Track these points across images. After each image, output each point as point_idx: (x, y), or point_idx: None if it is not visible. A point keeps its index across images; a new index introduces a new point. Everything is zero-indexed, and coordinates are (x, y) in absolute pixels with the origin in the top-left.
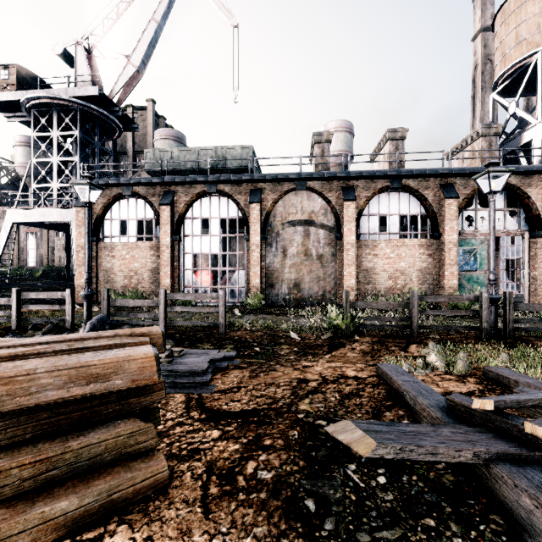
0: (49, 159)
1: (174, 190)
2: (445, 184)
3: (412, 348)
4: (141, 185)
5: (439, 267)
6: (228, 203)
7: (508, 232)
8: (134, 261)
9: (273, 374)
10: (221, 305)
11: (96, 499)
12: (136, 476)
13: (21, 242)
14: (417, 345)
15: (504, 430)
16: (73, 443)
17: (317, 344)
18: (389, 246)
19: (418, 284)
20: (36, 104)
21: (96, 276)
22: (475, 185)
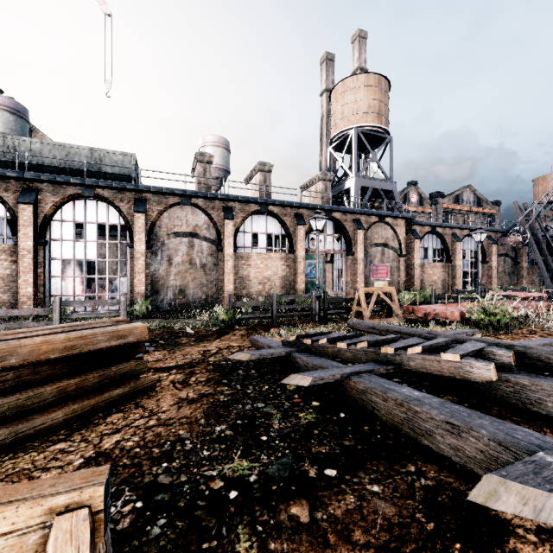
0: None
1: (37, 187)
2: (297, 213)
3: (272, 330)
4: None
5: (294, 275)
6: (108, 209)
7: (335, 251)
8: None
9: (186, 350)
10: (123, 309)
11: (129, 390)
12: (144, 381)
13: None
14: (275, 328)
15: (299, 346)
16: (112, 368)
17: (208, 334)
18: (260, 258)
19: (280, 288)
20: None
21: None
22: None
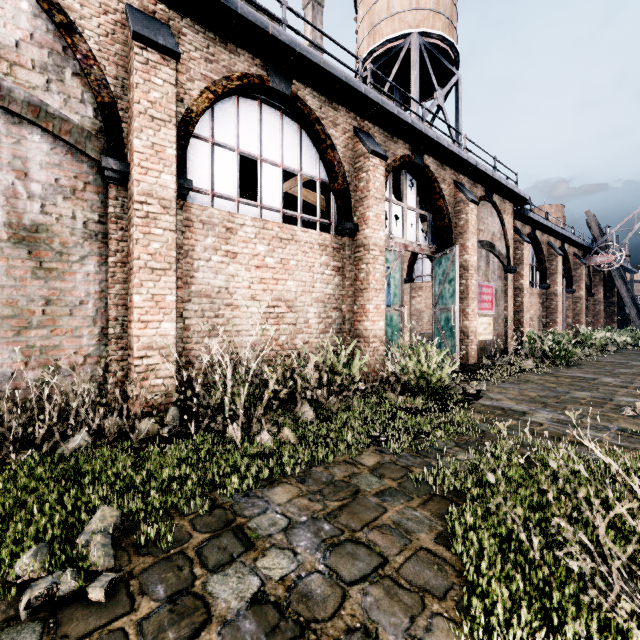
0: None
1: None
2: (361, 129)
3: None
4: None
5: (352, 295)
6: None
7: (421, 247)
8: None
9: None
10: None
11: None
12: None
13: None
14: None
15: None
16: None
17: None
18: (265, 238)
19: (319, 330)
20: None
21: None
22: (396, 153)
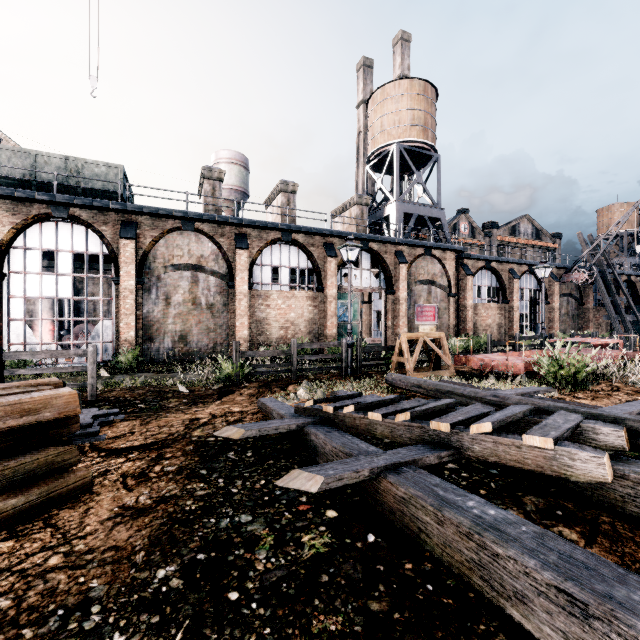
0: None
1: None
2: (327, 243)
3: (291, 387)
4: None
5: (323, 318)
6: (86, 234)
7: (373, 289)
8: None
9: (166, 419)
10: (91, 362)
11: (38, 497)
12: (69, 480)
13: None
14: (295, 385)
15: (317, 414)
16: (9, 463)
17: (207, 394)
18: (281, 297)
19: (306, 333)
20: None
21: None
22: None
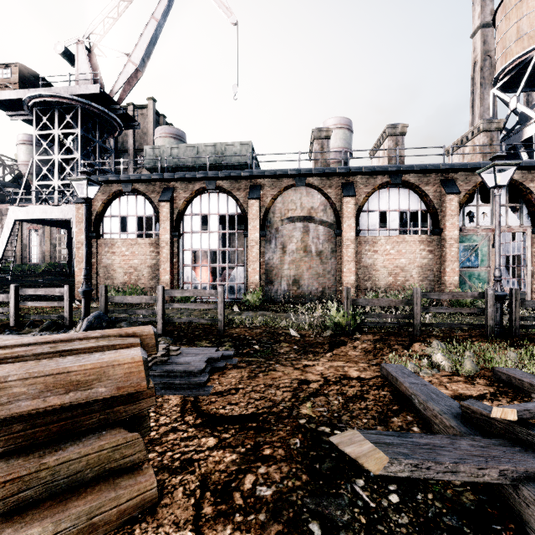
0: (51, 157)
1: (173, 186)
2: (445, 179)
3: (416, 346)
4: (140, 182)
5: (439, 263)
6: (227, 200)
7: (510, 228)
8: (133, 257)
9: (273, 374)
10: (220, 302)
11: (74, 523)
12: (121, 495)
13: (24, 239)
14: (420, 344)
15: (529, 443)
16: (49, 459)
17: (317, 342)
18: (390, 243)
19: (419, 280)
20: (38, 102)
21: (97, 272)
22: (476, 181)
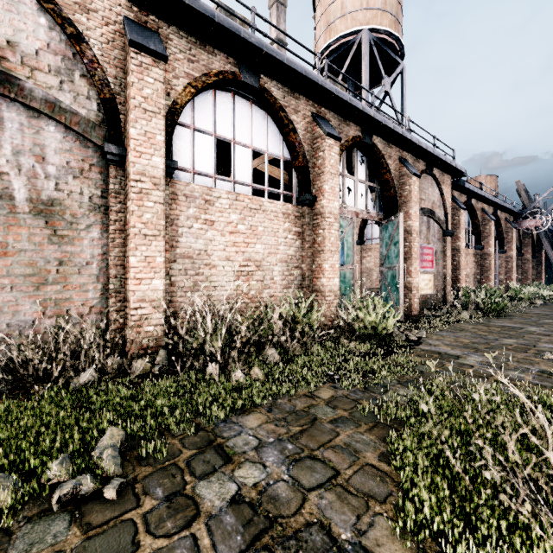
0: None
1: None
2: (318, 114)
3: None
4: None
5: (311, 256)
6: None
7: (370, 214)
8: None
9: None
10: None
11: None
12: None
13: None
14: None
15: None
16: None
17: None
18: (237, 208)
19: (283, 286)
20: None
21: None
22: (349, 134)
